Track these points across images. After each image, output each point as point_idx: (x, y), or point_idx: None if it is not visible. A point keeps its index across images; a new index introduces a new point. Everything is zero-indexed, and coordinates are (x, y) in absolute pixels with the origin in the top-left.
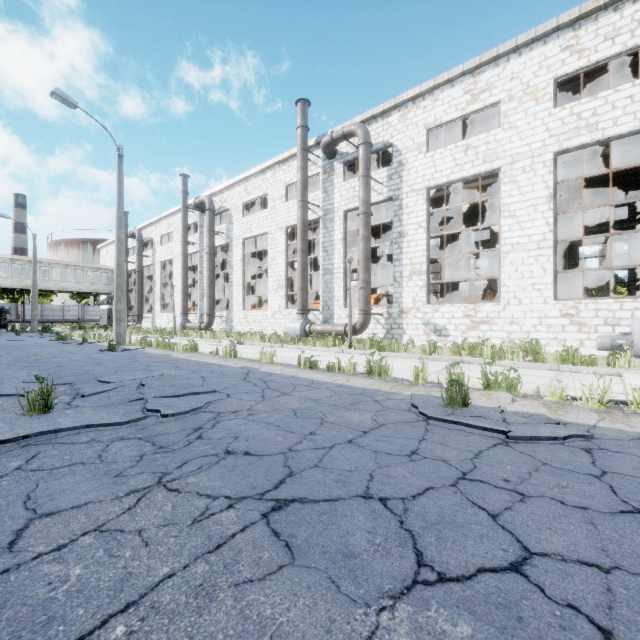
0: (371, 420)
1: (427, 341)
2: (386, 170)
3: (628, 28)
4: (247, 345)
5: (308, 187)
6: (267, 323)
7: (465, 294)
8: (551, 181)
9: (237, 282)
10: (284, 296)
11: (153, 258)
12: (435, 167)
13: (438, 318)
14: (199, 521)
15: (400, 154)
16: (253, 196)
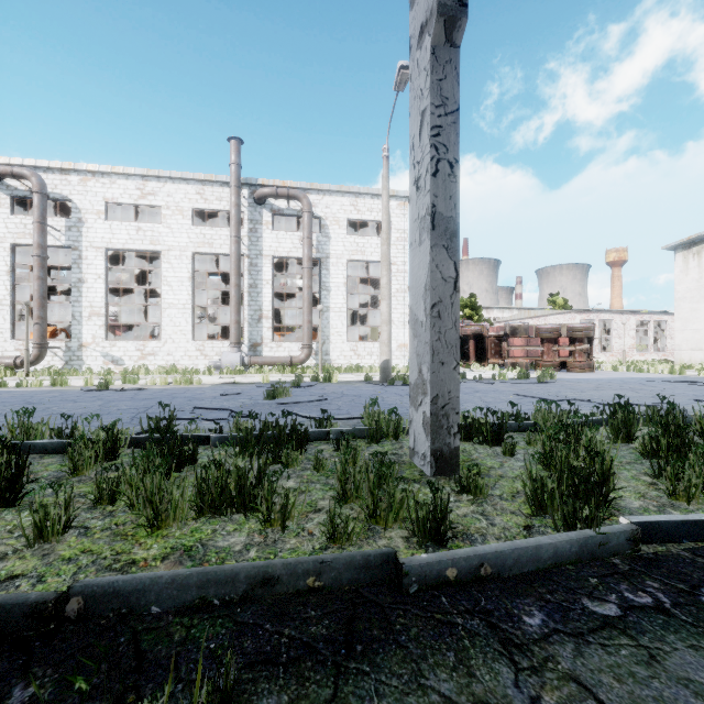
0: (60, 394)
1: (102, 367)
2: (65, 221)
3: (226, 199)
4: None
5: None
6: None
7: None
8: (191, 269)
9: None
10: None
11: None
12: (113, 234)
13: (116, 351)
14: (7, 406)
15: (80, 212)
16: None
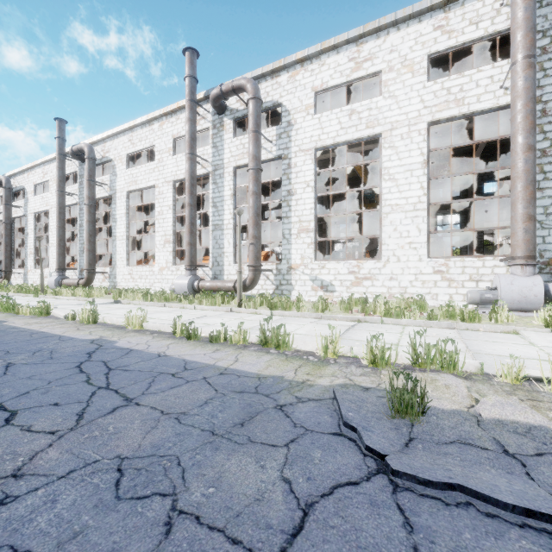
0: (282, 487)
1: (320, 298)
2: (275, 129)
3: (489, 16)
4: (124, 304)
5: (198, 144)
6: (154, 279)
7: (336, 254)
8: (425, 148)
9: (121, 236)
10: (172, 251)
11: (25, 209)
12: (322, 129)
13: (325, 274)
14: None
15: (289, 114)
16: (139, 147)
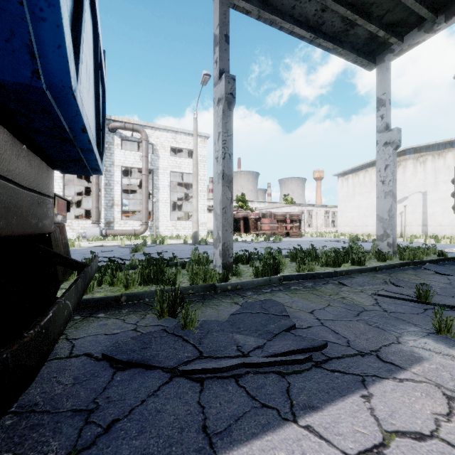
0: None
1: None
2: None
3: None
4: None
5: None
6: None
7: None
8: None
9: None
10: None
11: None
12: None
13: None
14: None
15: None
16: None
